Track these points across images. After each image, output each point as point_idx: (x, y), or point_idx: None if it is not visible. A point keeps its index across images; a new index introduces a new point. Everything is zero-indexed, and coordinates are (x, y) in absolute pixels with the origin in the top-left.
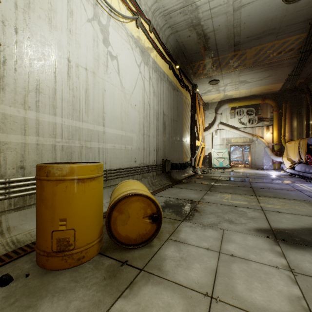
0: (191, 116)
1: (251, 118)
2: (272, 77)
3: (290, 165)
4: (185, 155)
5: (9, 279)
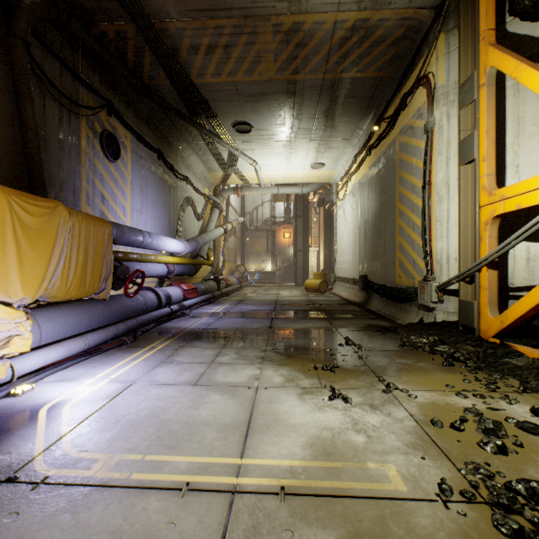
0: (425, 142)
1: None
2: None
3: (30, 329)
4: (404, 271)
5: None
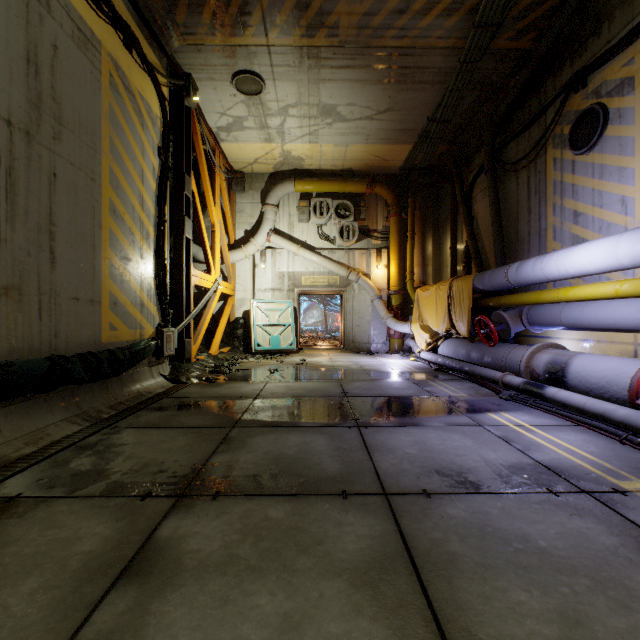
0: (164, 171)
1: (345, 225)
2: (395, 117)
3: (429, 342)
4: (123, 317)
5: None
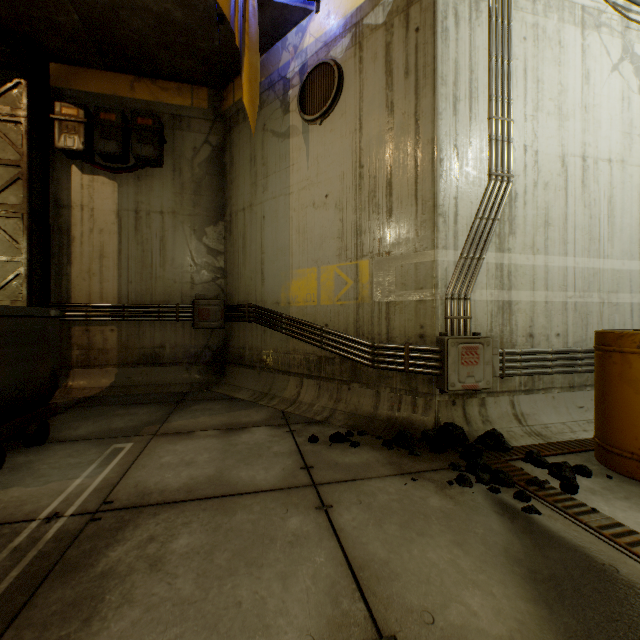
0: None
1: None
2: None
3: None
4: None
5: (589, 471)
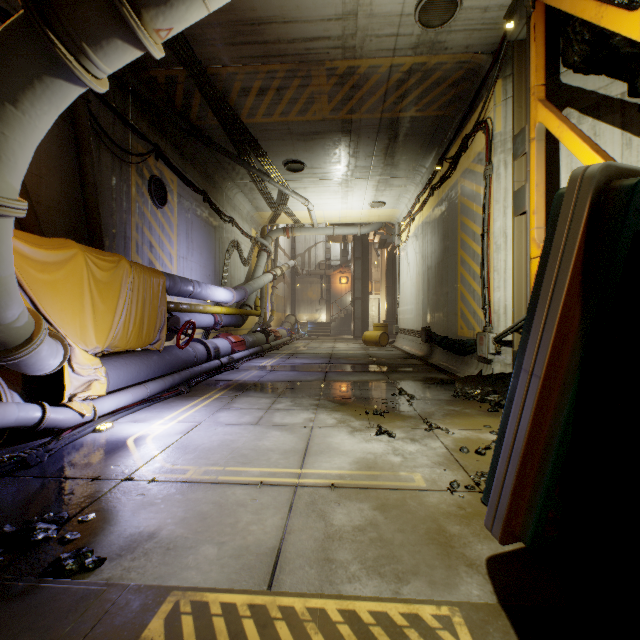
0: (484, 189)
1: None
2: None
3: (104, 375)
4: (465, 322)
5: None
